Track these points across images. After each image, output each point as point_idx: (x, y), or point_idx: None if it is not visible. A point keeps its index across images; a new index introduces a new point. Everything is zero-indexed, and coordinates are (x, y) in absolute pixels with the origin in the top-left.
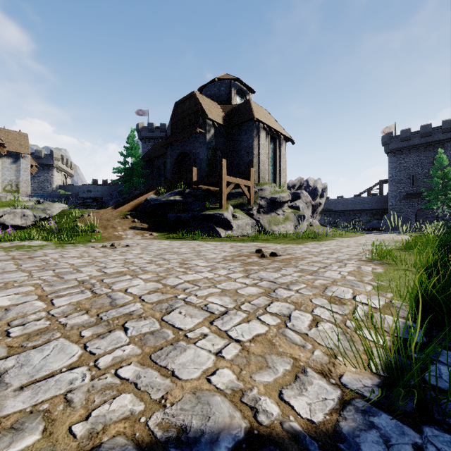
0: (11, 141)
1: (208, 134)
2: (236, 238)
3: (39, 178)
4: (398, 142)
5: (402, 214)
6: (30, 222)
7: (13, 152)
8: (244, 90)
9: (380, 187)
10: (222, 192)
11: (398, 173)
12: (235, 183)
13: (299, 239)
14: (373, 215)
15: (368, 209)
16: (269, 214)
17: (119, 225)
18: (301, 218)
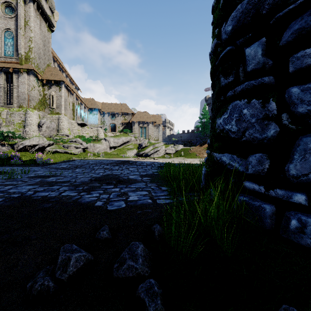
0: (156, 119)
1: None
2: None
3: None
4: None
5: None
6: (174, 152)
7: (157, 124)
8: None
9: None
10: None
11: None
12: None
13: None
14: None
15: None
16: None
17: (204, 152)
18: None
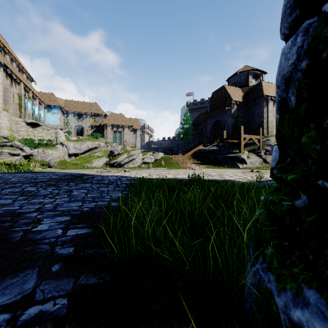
0: (133, 123)
1: (233, 109)
2: (248, 168)
3: None
4: None
5: None
6: (153, 161)
7: (134, 129)
8: (258, 74)
9: None
10: (240, 143)
11: None
12: (248, 138)
13: None
14: None
15: None
16: None
17: (188, 162)
18: None
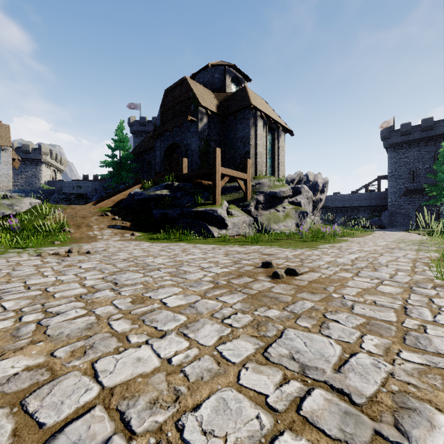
0: None
1: (201, 123)
2: (231, 238)
3: (27, 173)
4: (398, 137)
5: (401, 211)
6: None
7: None
8: (239, 78)
9: (378, 183)
10: (215, 185)
11: (398, 169)
12: (230, 176)
13: (305, 240)
14: (371, 212)
15: (366, 206)
16: (268, 211)
17: (96, 223)
18: (304, 215)
